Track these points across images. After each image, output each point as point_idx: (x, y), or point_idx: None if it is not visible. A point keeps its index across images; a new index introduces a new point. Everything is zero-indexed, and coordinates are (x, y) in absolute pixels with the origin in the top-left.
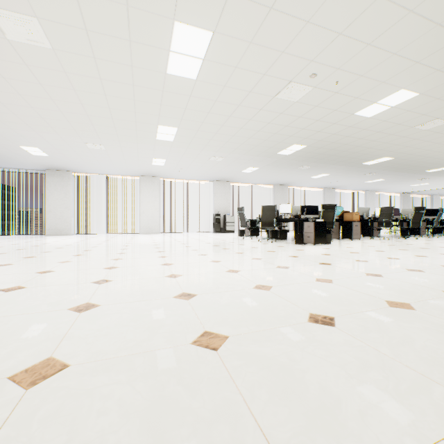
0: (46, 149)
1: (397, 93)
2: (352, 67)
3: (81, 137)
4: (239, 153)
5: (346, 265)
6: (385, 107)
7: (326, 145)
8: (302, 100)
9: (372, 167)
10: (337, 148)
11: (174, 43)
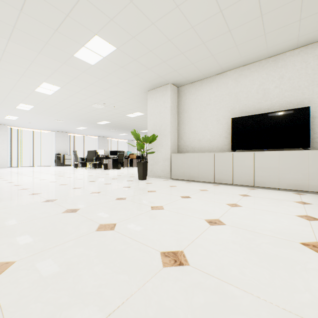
0: None
1: (137, 112)
2: (118, 104)
3: None
4: (74, 120)
5: (115, 174)
6: (136, 115)
7: (120, 123)
8: (103, 108)
9: (146, 133)
10: (125, 124)
11: (42, 85)
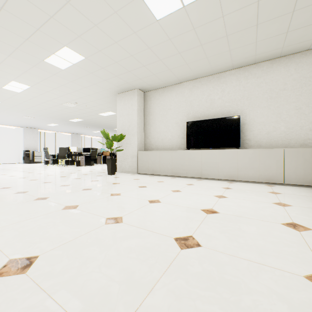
0: None
1: (109, 112)
2: (89, 104)
3: None
4: (45, 117)
5: (86, 170)
6: (108, 114)
7: (93, 121)
8: (75, 107)
9: None
10: (99, 122)
11: (10, 84)
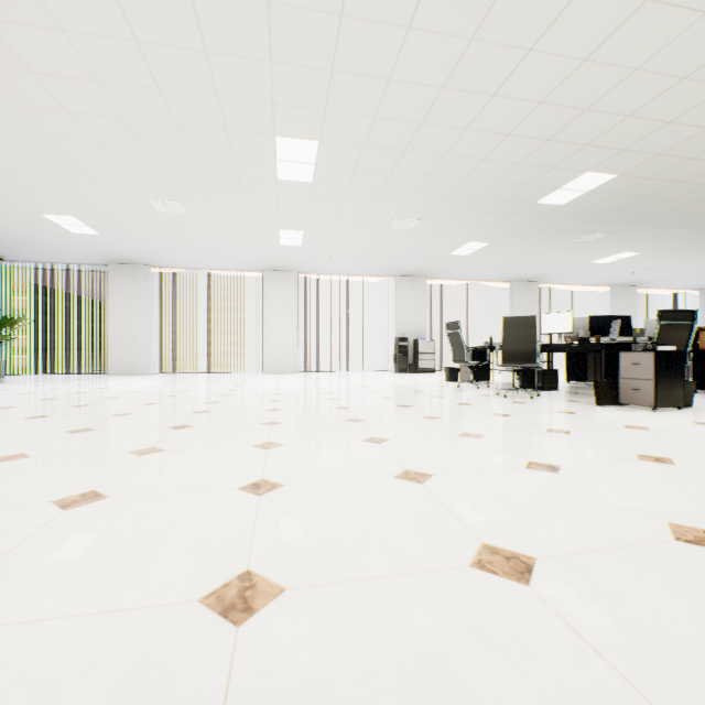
0: (88, 219)
1: None
2: None
3: (135, 185)
4: (452, 207)
5: None
6: None
7: (668, 168)
8: None
9: None
10: (694, 176)
11: None
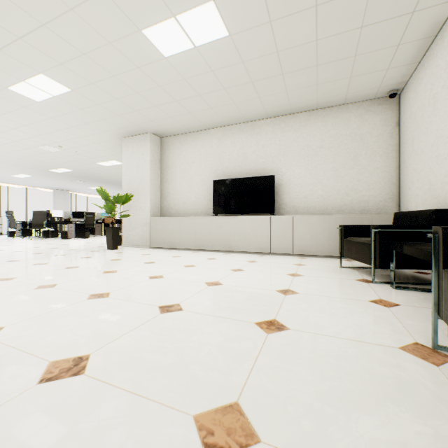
0: None
1: (113, 161)
2: (82, 149)
3: None
4: (9, 164)
5: (77, 244)
6: (112, 164)
7: (89, 172)
8: (58, 152)
9: None
10: (98, 175)
11: None
